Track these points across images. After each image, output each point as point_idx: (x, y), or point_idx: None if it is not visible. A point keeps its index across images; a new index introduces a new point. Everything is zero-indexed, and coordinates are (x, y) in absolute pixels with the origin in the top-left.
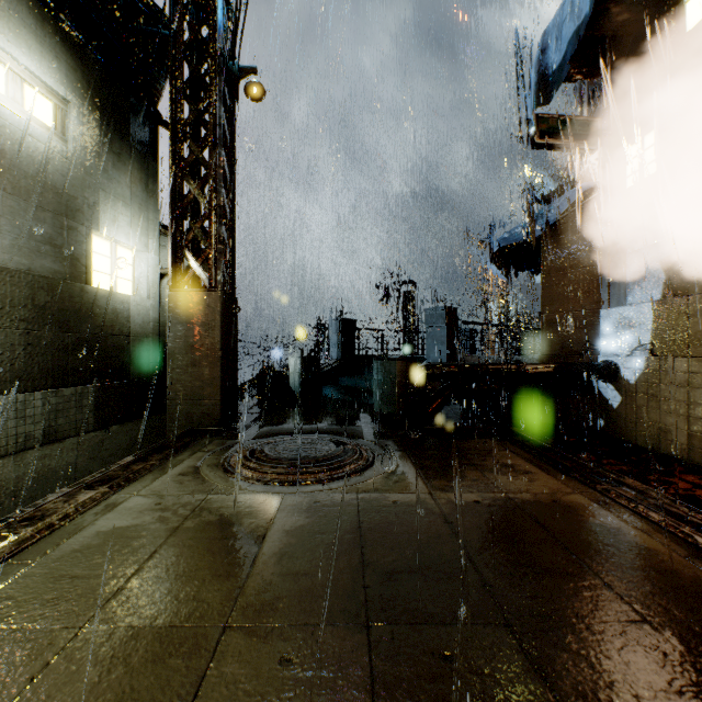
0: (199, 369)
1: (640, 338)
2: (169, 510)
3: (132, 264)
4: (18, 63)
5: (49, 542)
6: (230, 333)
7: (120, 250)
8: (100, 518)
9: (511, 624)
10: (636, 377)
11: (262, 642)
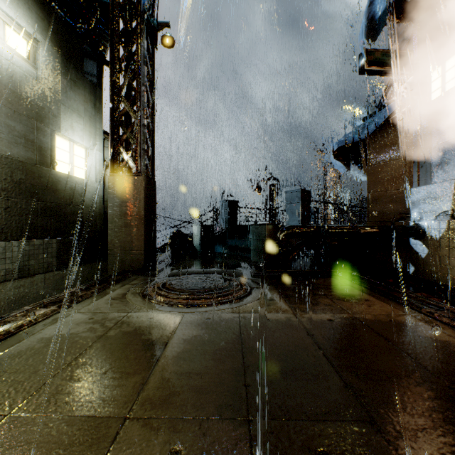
0: (129, 229)
1: (443, 206)
2: (98, 323)
3: (84, 158)
4: (0, 9)
5: (4, 345)
6: (151, 206)
7: (76, 148)
8: (46, 328)
9: (376, 422)
10: (440, 235)
11: (156, 433)
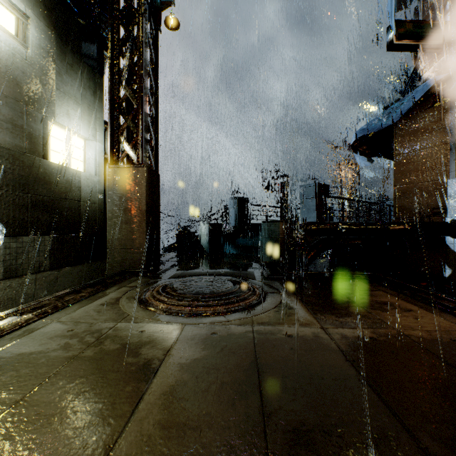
0: (130, 225)
1: None
2: (77, 337)
3: (83, 149)
4: None
5: None
6: (154, 200)
7: (73, 138)
8: (11, 343)
9: None
10: None
11: None
